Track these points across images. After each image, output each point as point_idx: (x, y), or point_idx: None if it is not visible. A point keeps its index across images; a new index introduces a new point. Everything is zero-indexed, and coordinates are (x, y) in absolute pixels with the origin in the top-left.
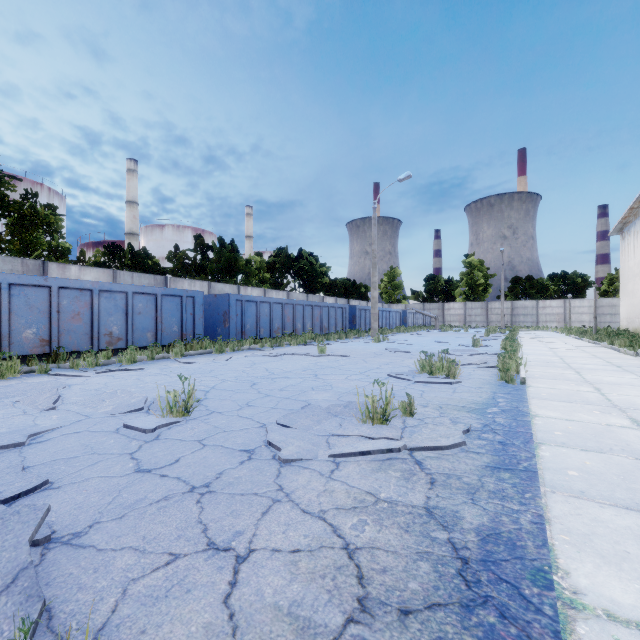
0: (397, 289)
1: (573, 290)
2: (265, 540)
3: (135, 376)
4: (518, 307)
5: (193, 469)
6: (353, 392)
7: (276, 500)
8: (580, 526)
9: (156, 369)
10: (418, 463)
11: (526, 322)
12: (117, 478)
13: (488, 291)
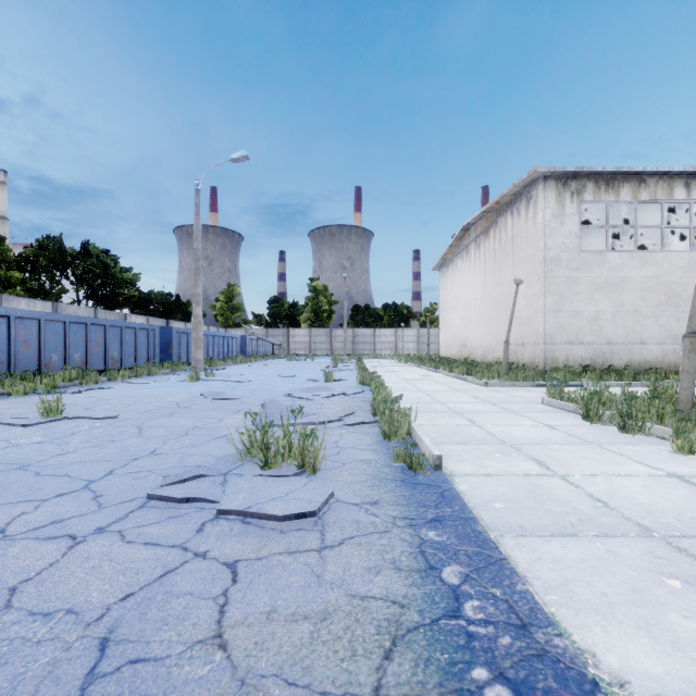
0: (236, 311)
1: (401, 320)
2: None
3: None
4: (359, 335)
5: None
6: None
7: None
8: None
9: None
10: None
11: (365, 350)
12: None
13: (332, 318)
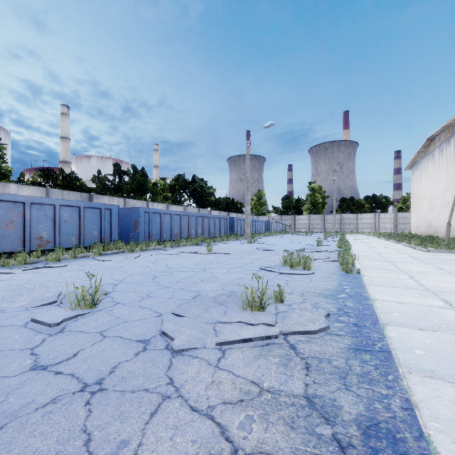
0: (263, 205)
1: (380, 207)
2: (151, 451)
3: (57, 272)
4: (344, 218)
5: (89, 364)
6: (234, 283)
7: (166, 397)
8: (444, 410)
9: (76, 266)
10: (293, 348)
11: (350, 229)
12: (9, 378)
13: (325, 207)
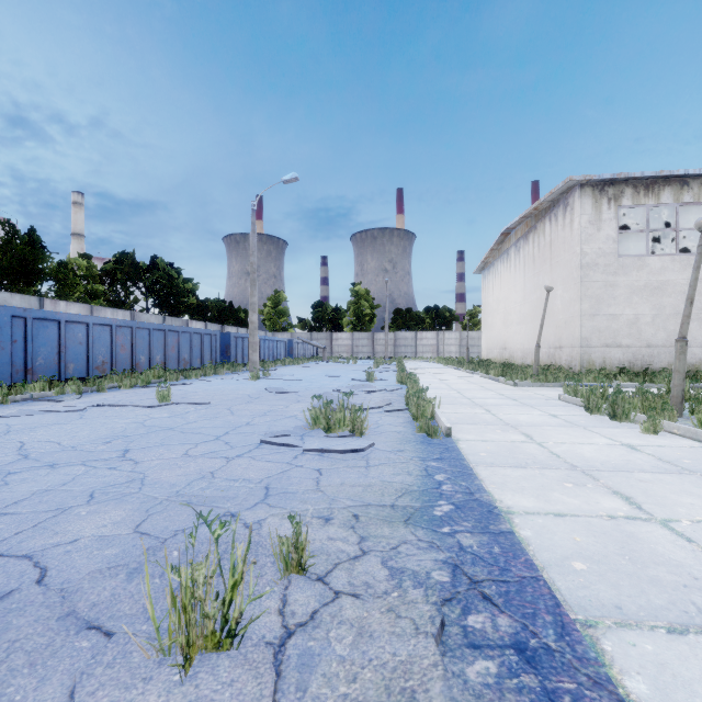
0: (282, 316)
1: (443, 323)
2: None
3: None
4: (400, 338)
5: None
6: (184, 495)
7: None
8: None
9: None
10: None
11: (407, 353)
12: None
13: (374, 321)
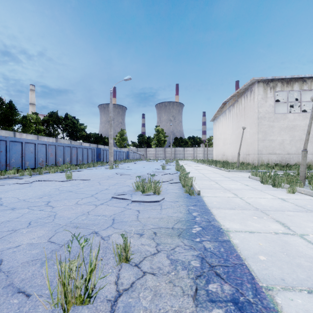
0: (124, 140)
1: (196, 144)
2: None
3: None
4: (177, 150)
5: None
6: (73, 223)
7: None
8: None
9: None
10: None
11: (180, 157)
12: None
13: (165, 143)
